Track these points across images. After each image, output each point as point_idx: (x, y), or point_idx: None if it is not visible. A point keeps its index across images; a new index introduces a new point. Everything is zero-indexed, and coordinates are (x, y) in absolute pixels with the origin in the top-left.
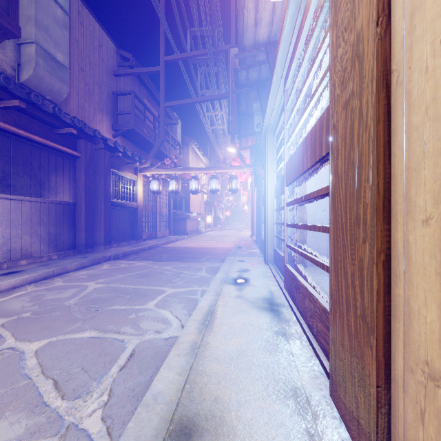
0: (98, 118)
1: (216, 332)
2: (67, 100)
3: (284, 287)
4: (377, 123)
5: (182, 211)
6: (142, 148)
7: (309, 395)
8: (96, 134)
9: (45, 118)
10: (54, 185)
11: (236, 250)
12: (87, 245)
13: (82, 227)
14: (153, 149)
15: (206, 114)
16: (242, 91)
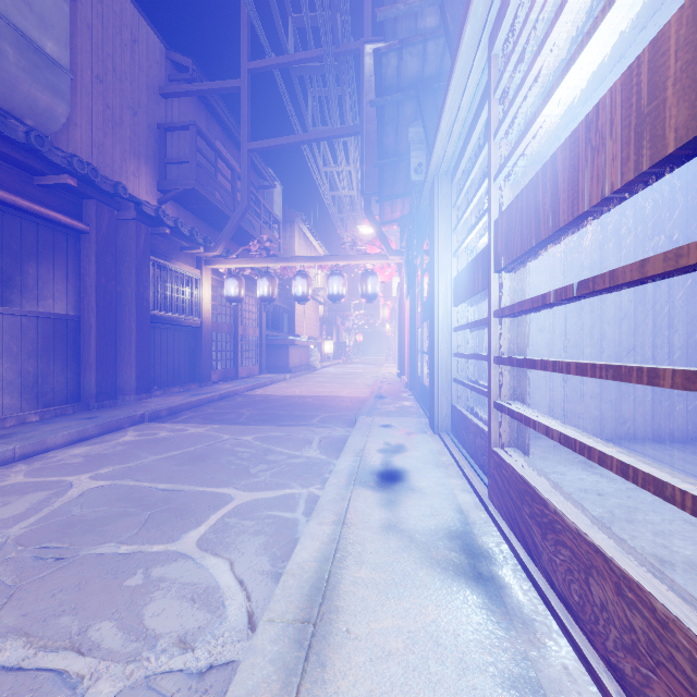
0: (130, 167)
1: (333, 683)
2: (71, 131)
3: (492, 500)
4: None
5: (283, 333)
6: (213, 225)
7: None
8: (119, 191)
9: (10, 152)
10: (33, 282)
11: (374, 402)
12: (101, 395)
13: (91, 360)
14: (228, 223)
15: (322, 169)
16: (388, 100)
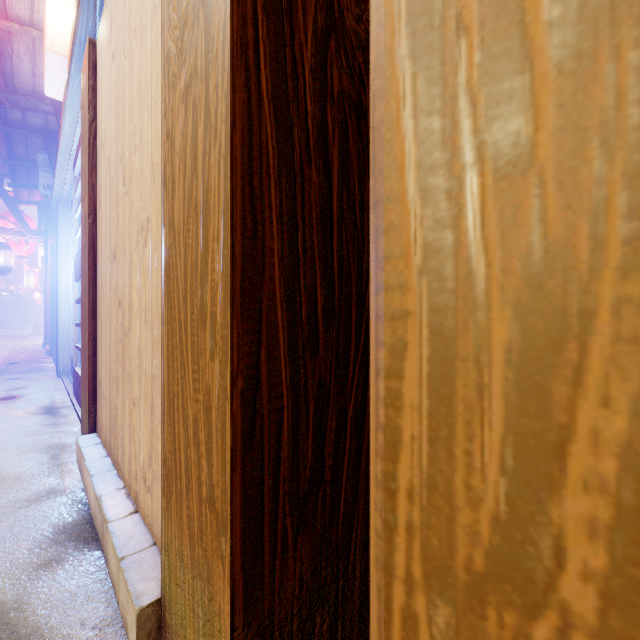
0: None
1: None
2: None
3: (73, 393)
4: (89, 269)
5: None
6: None
7: (63, 444)
8: None
9: None
10: None
11: (5, 367)
12: None
13: None
14: None
15: None
16: (15, 132)
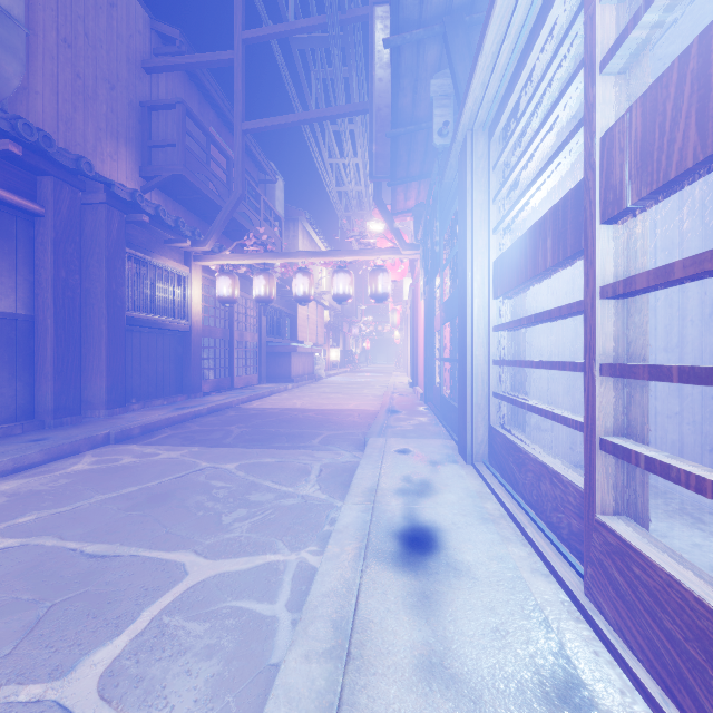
0: (106, 149)
1: None
2: (31, 101)
3: (597, 605)
4: None
5: (286, 339)
6: (207, 220)
7: None
8: (82, 167)
9: None
10: None
11: (386, 418)
12: (60, 410)
13: (47, 369)
14: (220, 214)
15: (327, 161)
16: (406, 38)
